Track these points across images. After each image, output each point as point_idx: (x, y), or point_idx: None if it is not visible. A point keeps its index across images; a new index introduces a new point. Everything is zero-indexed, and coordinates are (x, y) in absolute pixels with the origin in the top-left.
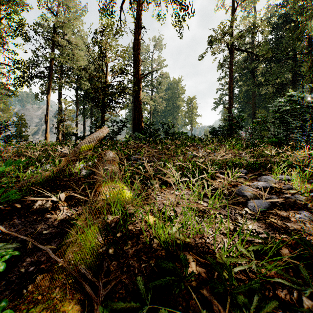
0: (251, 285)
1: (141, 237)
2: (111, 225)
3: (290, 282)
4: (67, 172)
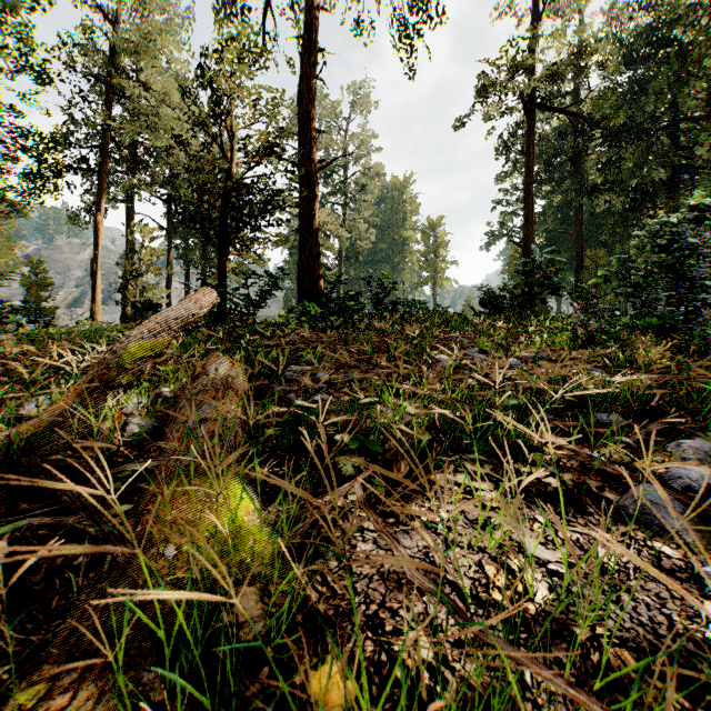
0: None
1: None
2: None
3: None
4: (75, 430)
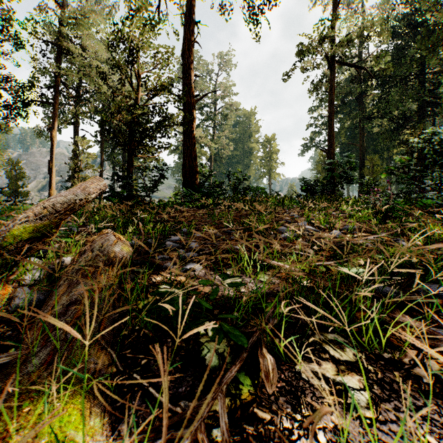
0: None
1: None
2: None
3: None
4: None
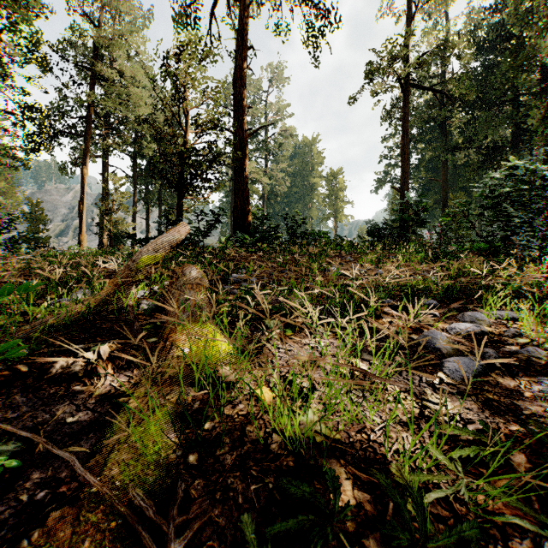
0: (462, 531)
1: (248, 430)
2: (193, 407)
3: (535, 523)
4: (114, 305)
